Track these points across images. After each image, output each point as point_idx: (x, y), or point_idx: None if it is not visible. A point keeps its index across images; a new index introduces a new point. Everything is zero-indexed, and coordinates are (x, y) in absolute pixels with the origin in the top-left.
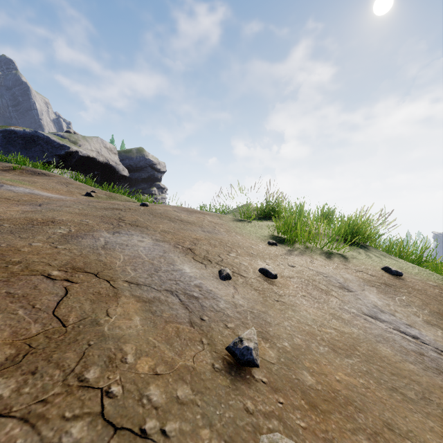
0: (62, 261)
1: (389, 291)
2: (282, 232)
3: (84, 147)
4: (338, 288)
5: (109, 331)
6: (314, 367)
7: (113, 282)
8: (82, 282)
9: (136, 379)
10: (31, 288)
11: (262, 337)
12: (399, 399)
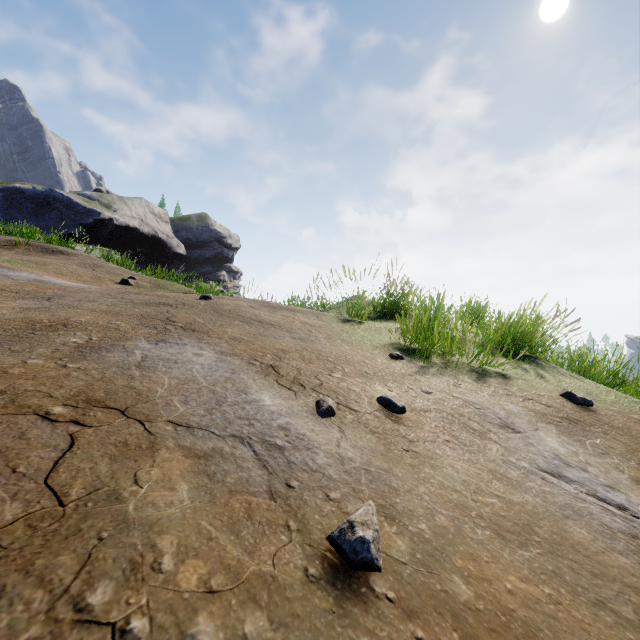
0: (72, 389)
1: (575, 431)
2: (410, 339)
3: (121, 213)
4: (499, 428)
5: (135, 513)
6: (470, 568)
7: (149, 424)
8: (100, 425)
9: (174, 603)
10: (15, 437)
11: (385, 515)
12: (609, 622)
